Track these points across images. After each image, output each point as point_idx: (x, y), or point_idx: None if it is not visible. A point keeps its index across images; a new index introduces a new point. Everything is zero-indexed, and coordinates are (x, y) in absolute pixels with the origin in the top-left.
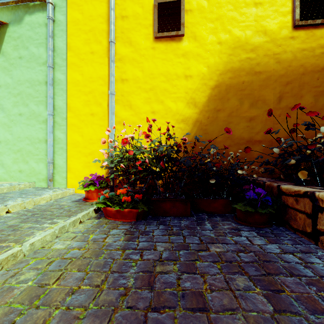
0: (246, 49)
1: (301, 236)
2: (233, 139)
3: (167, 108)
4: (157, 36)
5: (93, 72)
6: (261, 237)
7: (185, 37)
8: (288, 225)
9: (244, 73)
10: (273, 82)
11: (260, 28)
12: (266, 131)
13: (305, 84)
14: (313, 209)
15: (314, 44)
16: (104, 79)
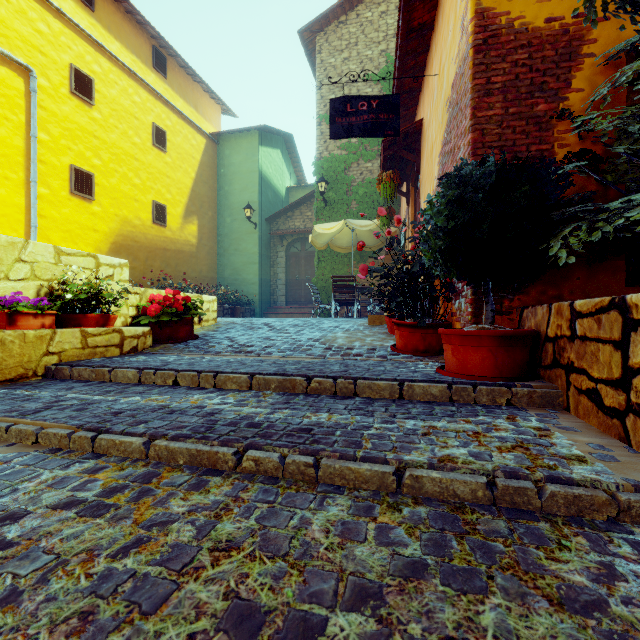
0: (131, 225)
1: None
2: None
3: (81, 249)
4: (74, 193)
5: (8, 198)
6: None
7: (94, 201)
8: None
9: (130, 239)
10: (144, 249)
11: (138, 215)
12: (150, 279)
13: (157, 254)
14: None
15: (161, 235)
16: (21, 208)
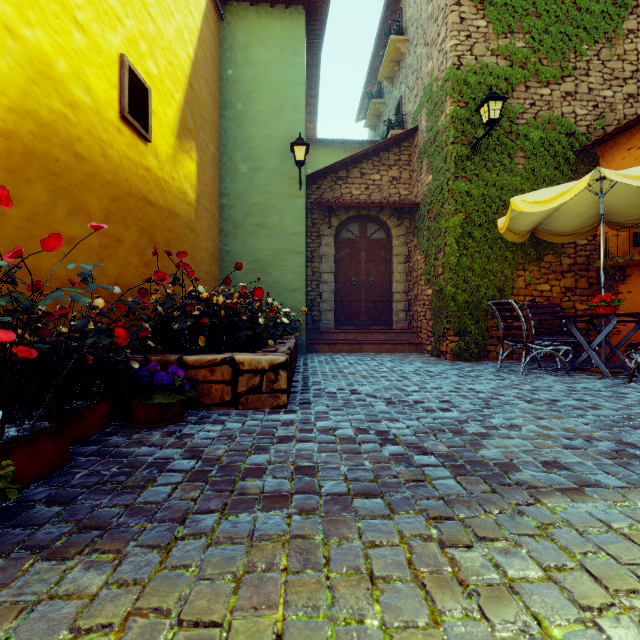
0: (62, 95)
1: (219, 409)
2: (39, 276)
3: None
4: None
5: None
6: (208, 424)
7: None
8: (198, 404)
9: (59, 142)
10: (99, 186)
11: (83, 74)
12: (147, 279)
13: (130, 210)
14: (234, 374)
15: (138, 159)
16: None
